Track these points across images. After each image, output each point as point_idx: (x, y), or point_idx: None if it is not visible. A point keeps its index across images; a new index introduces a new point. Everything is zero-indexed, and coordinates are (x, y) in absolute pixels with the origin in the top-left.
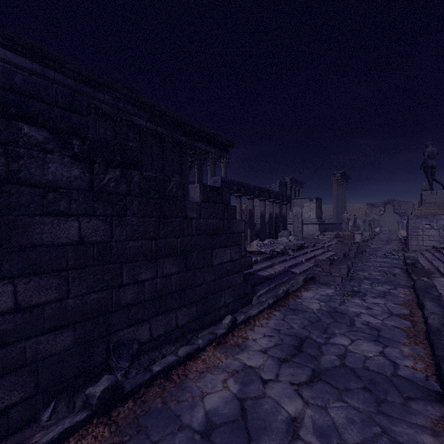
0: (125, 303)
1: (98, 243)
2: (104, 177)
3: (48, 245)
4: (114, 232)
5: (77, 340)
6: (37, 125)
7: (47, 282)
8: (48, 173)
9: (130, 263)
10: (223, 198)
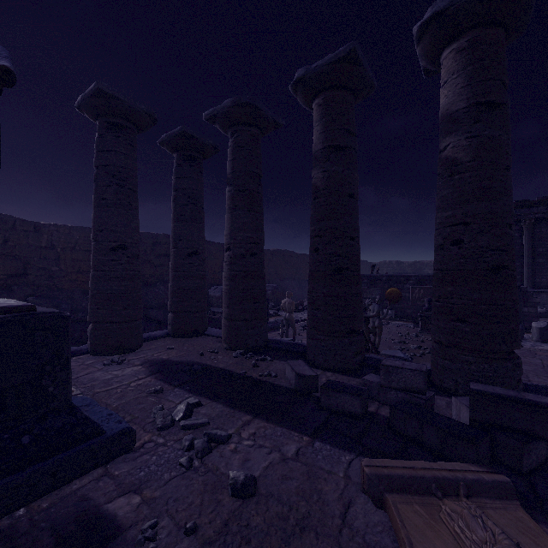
0: None
1: None
2: None
3: None
4: None
5: None
6: None
7: None
8: None
9: None
10: (522, 290)
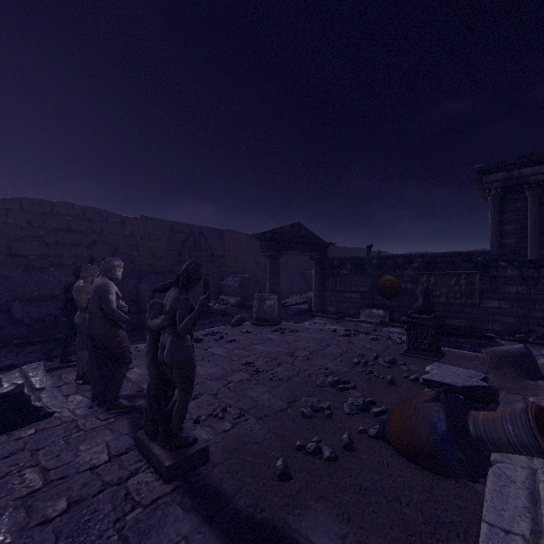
0: (536, 317)
1: (524, 294)
2: (526, 273)
3: (507, 293)
4: (531, 291)
5: (516, 322)
6: (503, 262)
7: (506, 303)
8: (507, 273)
9: (539, 303)
10: None
